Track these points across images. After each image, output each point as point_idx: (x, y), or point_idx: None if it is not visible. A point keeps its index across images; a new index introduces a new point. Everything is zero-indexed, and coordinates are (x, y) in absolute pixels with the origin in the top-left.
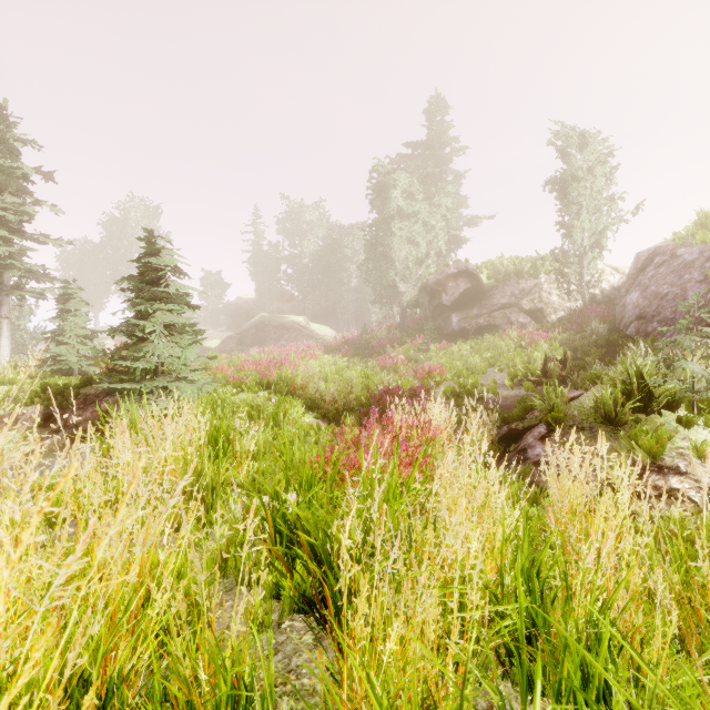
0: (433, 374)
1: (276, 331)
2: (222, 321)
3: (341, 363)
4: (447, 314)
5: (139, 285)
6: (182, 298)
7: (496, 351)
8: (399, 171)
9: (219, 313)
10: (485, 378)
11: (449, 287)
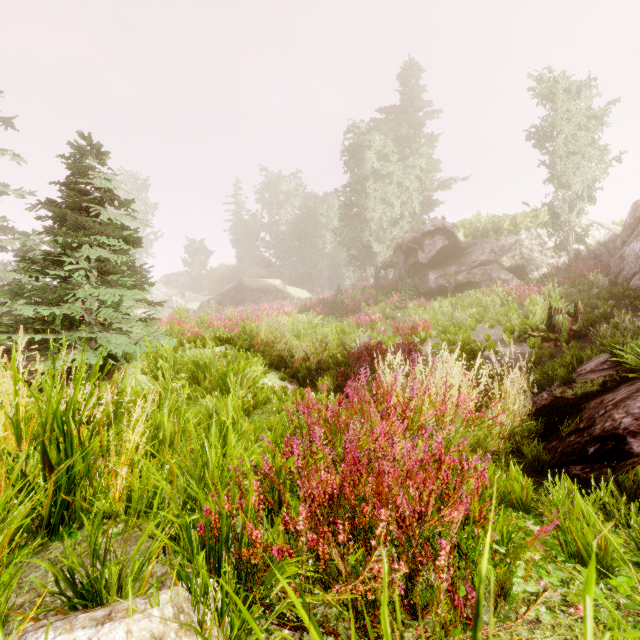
0: (416, 330)
1: (254, 293)
2: (205, 285)
3: (315, 320)
4: (424, 272)
5: (58, 211)
6: (114, 229)
7: (481, 306)
8: (374, 132)
9: (202, 278)
10: (475, 335)
11: (426, 245)
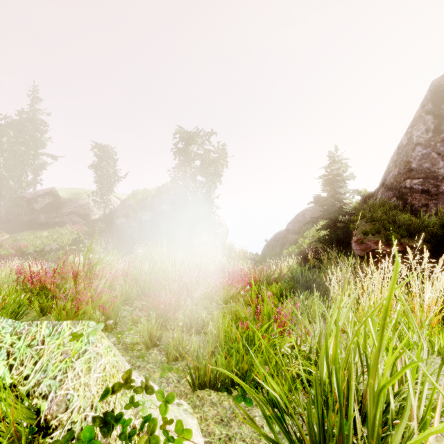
0: (22, 247)
1: None
2: None
3: None
4: (38, 214)
5: None
6: None
7: (60, 234)
8: (5, 126)
9: None
10: (49, 247)
11: (39, 200)
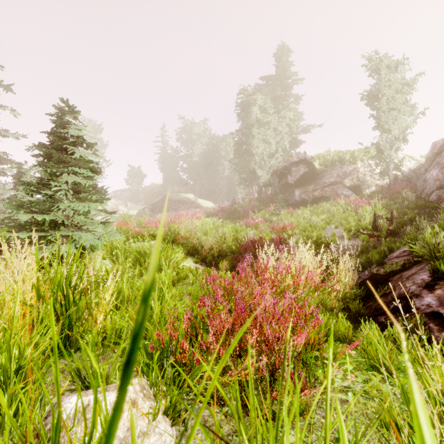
0: (285, 229)
1: (175, 204)
2: (141, 198)
3: (217, 223)
4: (291, 190)
5: (47, 151)
6: (84, 163)
7: (330, 213)
8: (257, 93)
9: (139, 193)
10: (325, 232)
11: (293, 171)
